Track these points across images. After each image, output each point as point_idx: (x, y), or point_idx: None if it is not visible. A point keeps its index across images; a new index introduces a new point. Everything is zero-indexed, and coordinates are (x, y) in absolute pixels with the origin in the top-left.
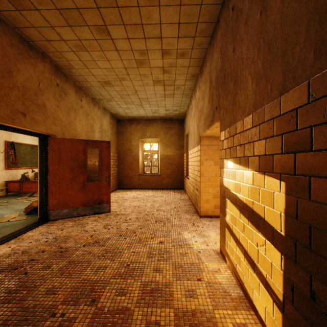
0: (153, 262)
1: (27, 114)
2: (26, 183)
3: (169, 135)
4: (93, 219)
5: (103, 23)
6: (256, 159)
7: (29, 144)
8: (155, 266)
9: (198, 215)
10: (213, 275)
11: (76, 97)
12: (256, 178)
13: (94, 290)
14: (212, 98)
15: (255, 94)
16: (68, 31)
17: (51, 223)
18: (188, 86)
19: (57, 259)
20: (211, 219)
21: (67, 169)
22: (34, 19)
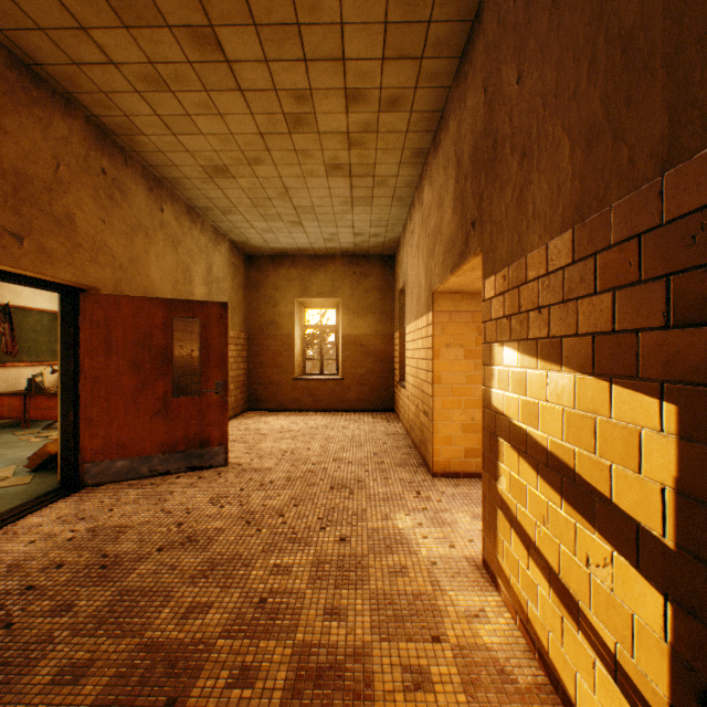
0: (324, 593)
1: (27, 238)
2: (38, 399)
3: (361, 290)
4: (186, 482)
5: (207, 20)
6: (584, 342)
7: (48, 310)
8: (329, 603)
9: (428, 471)
10: (469, 626)
11: (149, 202)
12: (584, 392)
13: (174, 673)
14: (462, 202)
15: (582, 177)
16: (122, 40)
17: (87, 492)
18: (404, 178)
19: (92, 587)
20: (457, 481)
21: (125, 368)
22: (40, 8)
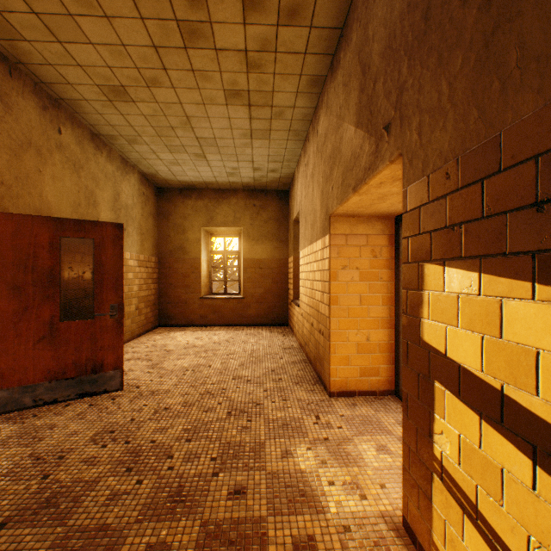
0: None
1: None
2: None
3: (260, 220)
4: (73, 412)
5: None
6: None
7: None
8: None
9: (324, 389)
10: None
11: (42, 120)
12: None
13: None
14: (370, 109)
15: None
16: None
17: None
18: (301, 110)
19: None
20: (354, 400)
21: (3, 291)
22: None
